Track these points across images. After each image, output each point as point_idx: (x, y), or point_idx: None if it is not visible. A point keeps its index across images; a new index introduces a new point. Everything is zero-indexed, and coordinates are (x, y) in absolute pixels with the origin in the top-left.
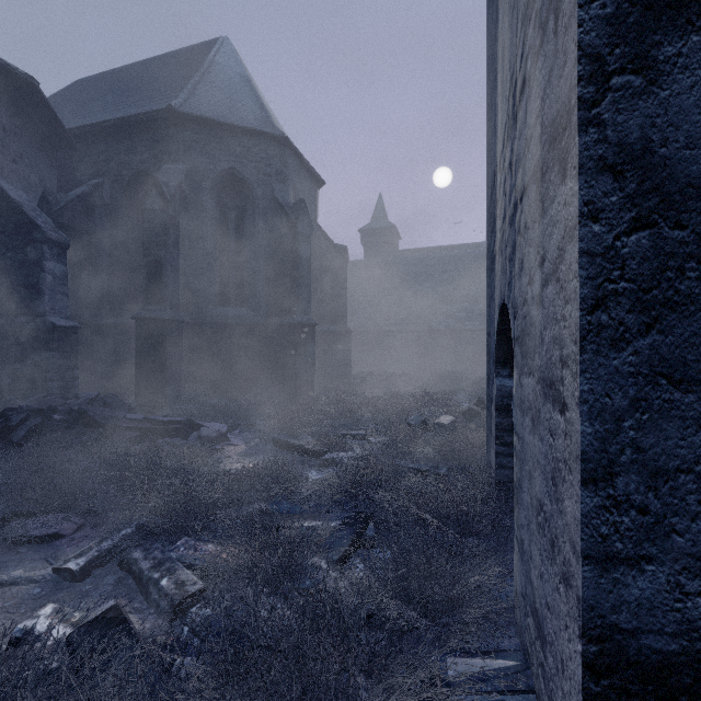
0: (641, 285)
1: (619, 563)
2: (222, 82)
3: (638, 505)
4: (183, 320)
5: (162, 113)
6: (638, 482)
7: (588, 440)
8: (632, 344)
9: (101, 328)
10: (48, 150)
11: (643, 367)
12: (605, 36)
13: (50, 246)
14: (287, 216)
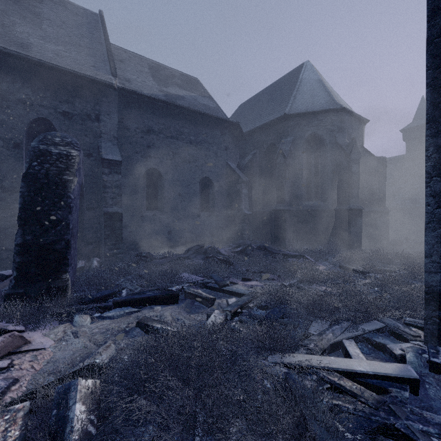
0: (438, 219)
1: (432, 273)
2: (307, 89)
3: (437, 262)
4: (291, 209)
5: (281, 117)
6: (437, 257)
7: (426, 249)
8: (436, 231)
9: (256, 213)
10: (237, 143)
11: (439, 235)
12: (431, 169)
13: (243, 184)
14: (344, 151)
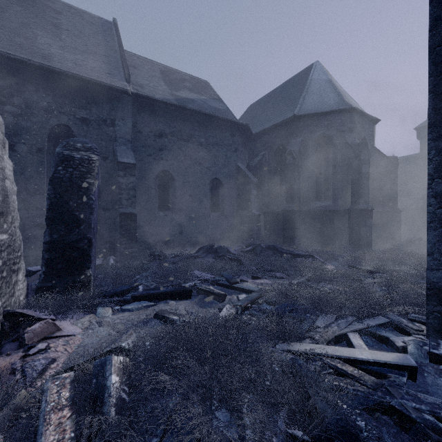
0: (440, 219)
1: (434, 270)
2: (316, 89)
3: (438, 259)
4: (300, 210)
5: (290, 118)
6: (438, 255)
7: (428, 247)
8: (438, 230)
9: (266, 214)
10: (246, 144)
11: (440, 234)
12: (433, 171)
13: (253, 184)
14: (354, 151)
